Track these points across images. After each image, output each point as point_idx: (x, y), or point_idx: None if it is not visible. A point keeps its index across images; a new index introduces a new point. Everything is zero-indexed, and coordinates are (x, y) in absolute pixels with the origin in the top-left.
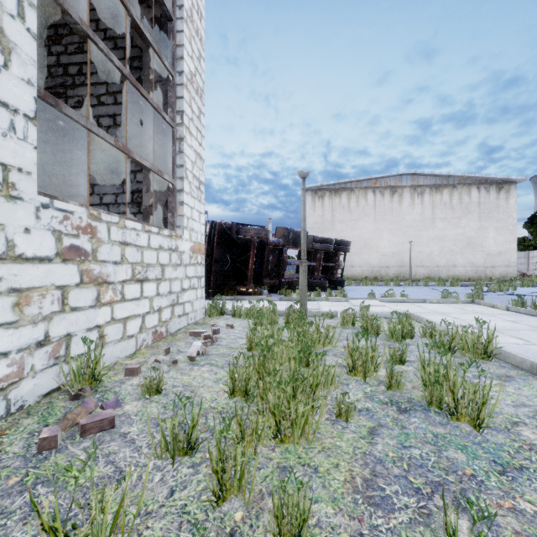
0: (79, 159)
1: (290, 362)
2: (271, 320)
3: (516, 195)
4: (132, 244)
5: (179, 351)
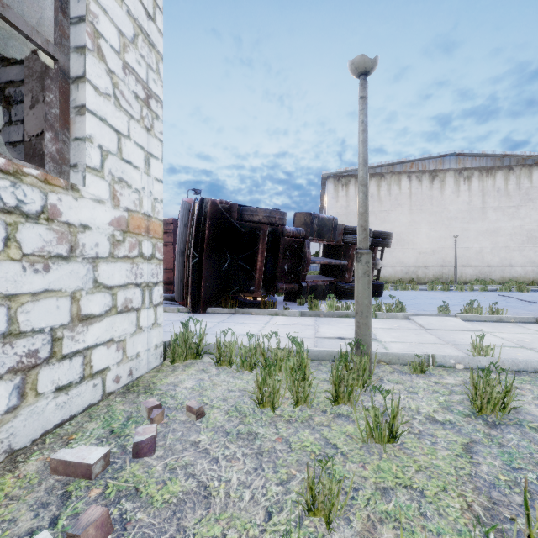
0: None
1: None
2: (296, 391)
3: None
4: None
5: None
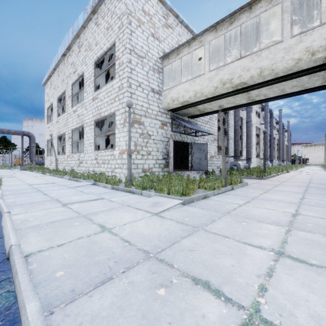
0: None
1: None
2: None
3: None
4: None
5: None
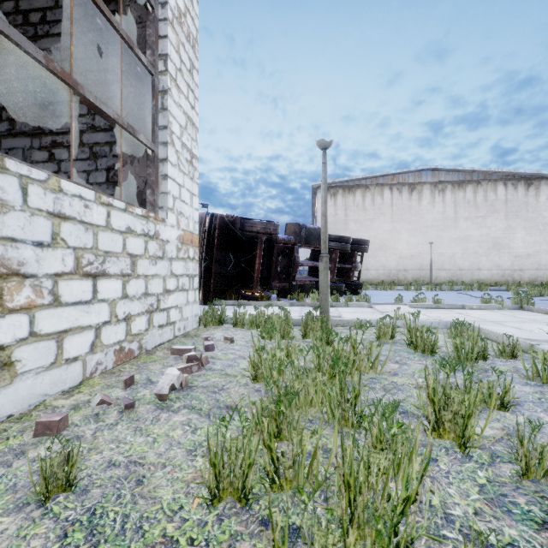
0: (42, 128)
1: (321, 409)
2: (283, 331)
3: (547, 192)
4: (75, 219)
5: (148, 380)
